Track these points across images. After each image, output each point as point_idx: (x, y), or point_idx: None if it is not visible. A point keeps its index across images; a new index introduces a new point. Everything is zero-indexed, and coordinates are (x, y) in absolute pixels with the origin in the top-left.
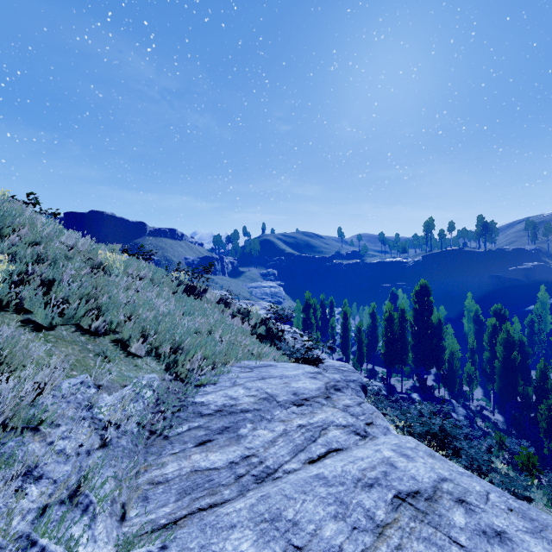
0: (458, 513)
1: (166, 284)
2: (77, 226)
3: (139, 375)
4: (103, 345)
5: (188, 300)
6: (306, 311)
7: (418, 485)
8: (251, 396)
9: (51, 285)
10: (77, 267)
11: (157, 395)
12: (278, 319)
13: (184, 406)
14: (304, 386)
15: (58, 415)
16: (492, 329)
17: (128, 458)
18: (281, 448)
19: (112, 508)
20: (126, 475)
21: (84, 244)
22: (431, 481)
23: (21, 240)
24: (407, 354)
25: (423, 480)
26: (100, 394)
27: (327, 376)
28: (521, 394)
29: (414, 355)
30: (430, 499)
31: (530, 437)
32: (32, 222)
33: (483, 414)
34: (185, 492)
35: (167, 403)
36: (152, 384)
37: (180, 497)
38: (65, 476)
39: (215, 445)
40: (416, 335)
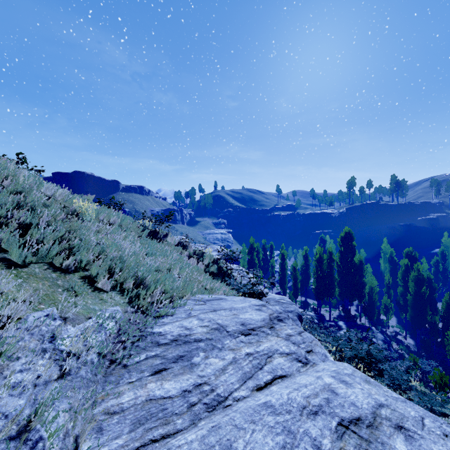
0: (399, 440)
1: (133, 229)
2: (63, 183)
3: (103, 308)
4: (73, 281)
5: (151, 243)
6: (251, 253)
7: (359, 411)
8: (204, 326)
9: (28, 228)
10: (53, 213)
11: (119, 326)
12: (227, 259)
13: (143, 336)
14: (251, 317)
15: (18, 347)
16: (405, 268)
17: (85, 388)
18: (231, 375)
19: (64, 442)
20: (82, 406)
21: (61, 194)
22: (370, 407)
23: (4, 189)
24: (334, 288)
25: (362, 407)
26: (65, 326)
27: (270, 308)
28: (429, 322)
29: (340, 290)
30: (371, 426)
31: (436, 358)
32: (14, 175)
33: (397, 338)
34: (138, 422)
35: (128, 333)
36: (114, 316)
37: (134, 427)
38: (18, 410)
39: (169, 373)
40: (341, 273)
